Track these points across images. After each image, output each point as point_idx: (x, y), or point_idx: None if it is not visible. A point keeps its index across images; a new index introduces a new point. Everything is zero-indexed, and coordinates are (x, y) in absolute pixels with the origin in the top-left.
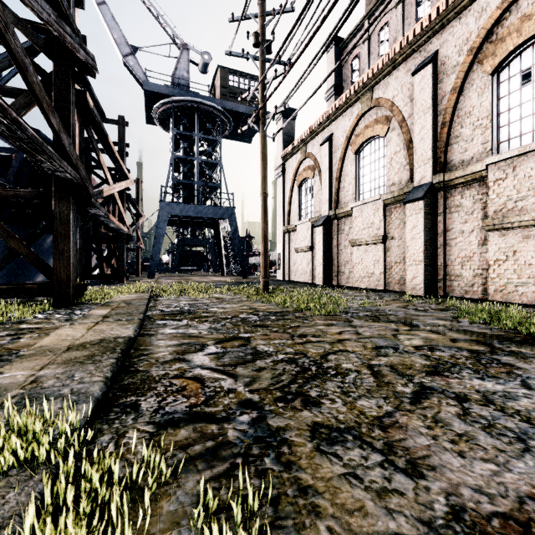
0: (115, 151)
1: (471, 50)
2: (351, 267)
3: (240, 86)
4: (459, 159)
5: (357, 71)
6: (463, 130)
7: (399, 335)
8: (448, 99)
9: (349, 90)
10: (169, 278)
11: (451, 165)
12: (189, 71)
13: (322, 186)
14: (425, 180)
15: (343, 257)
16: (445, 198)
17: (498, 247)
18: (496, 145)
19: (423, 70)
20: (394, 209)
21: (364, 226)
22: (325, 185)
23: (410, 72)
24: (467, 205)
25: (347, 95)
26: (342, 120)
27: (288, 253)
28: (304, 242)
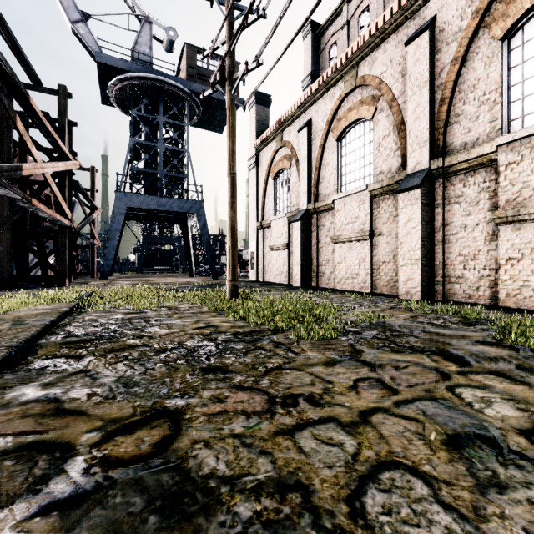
0: (45, 121)
1: (477, 12)
2: (332, 267)
3: (209, 68)
4: (461, 141)
5: (335, 59)
6: (466, 107)
7: (459, 390)
8: (448, 71)
9: (330, 68)
10: (127, 279)
11: (451, 148)
12: (151, 47)
13: (300, 177)
14: (420, 165)
15: (323, 256)
16: (444, 187)
17: (511, 244)
18: (507, 124)
19: (418, 38)
20: (383, 201)
21: (348, 220)
22: (303, 175)
23: (402, 43)
24: (471, 194)
25: (328, 74)
26: (322, 103)
27: (262, 252)
28: (280, 239)
